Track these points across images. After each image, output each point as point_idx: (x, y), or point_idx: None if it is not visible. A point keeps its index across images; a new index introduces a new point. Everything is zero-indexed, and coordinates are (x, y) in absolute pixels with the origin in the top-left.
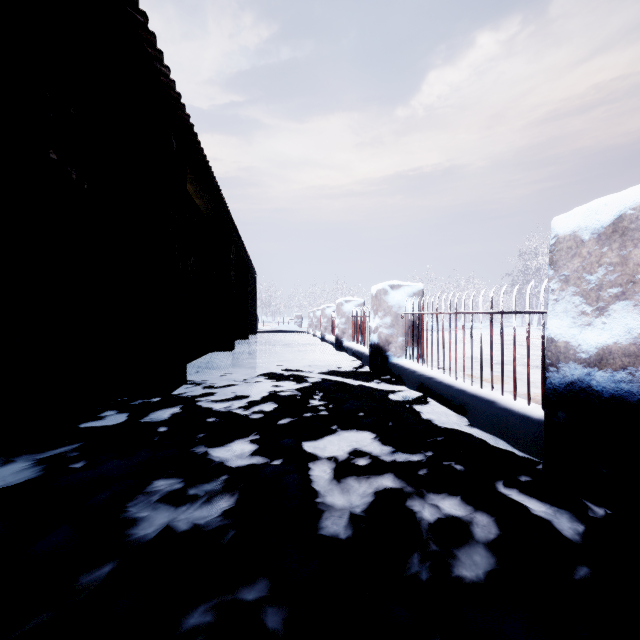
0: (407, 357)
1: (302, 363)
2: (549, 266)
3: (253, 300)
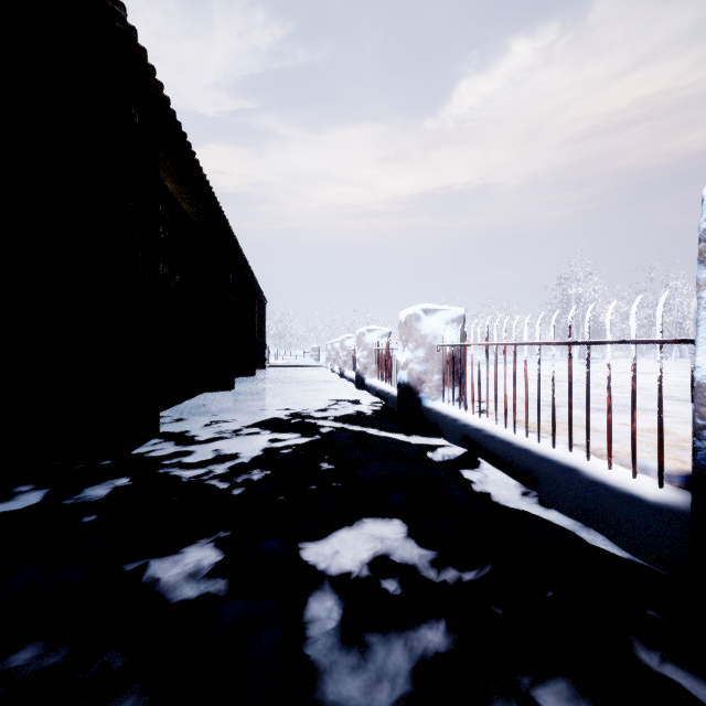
0: (445, 400)
1: (314, 406)
2: (700, 264)
3: (262, 330)
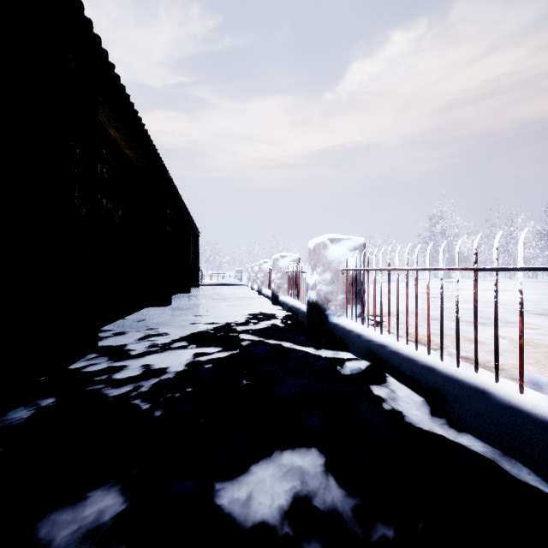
0: (348, 316)
1: (237, 320)
2: None
3: (196, 256)
